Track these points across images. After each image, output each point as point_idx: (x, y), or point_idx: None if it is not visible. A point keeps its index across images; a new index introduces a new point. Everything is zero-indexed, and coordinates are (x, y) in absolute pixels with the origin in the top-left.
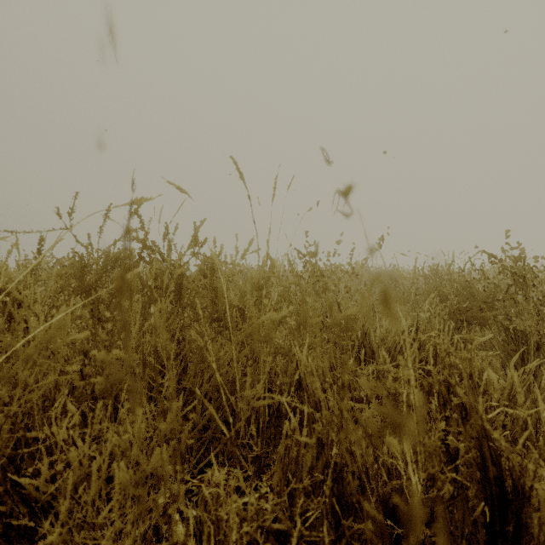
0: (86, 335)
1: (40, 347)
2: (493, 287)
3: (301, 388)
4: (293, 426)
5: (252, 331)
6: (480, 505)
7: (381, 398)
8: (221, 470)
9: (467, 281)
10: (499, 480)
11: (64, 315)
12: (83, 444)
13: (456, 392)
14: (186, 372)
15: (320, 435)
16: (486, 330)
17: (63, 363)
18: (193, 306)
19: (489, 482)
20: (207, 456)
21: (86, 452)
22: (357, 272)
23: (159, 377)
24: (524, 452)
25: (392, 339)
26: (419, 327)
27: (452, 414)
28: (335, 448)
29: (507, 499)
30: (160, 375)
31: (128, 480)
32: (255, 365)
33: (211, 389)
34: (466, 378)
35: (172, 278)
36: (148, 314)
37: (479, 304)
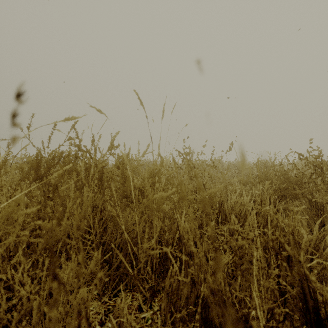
0: (33, 210)
1: (4, 217)
2: (301, 174)
3: (180, 240)
4: (175, 269)
5: (148, 204)
6: (303, 327)
7: (232, 248)
8: (129, 294)
9: (285, 170)
10: (316, 310)
11: (19, 196)
12: (24, 291)
13: (285, 248)
14: (106, 230)
15: (193, 276)
16: (297, 202)
17: (22, 227)
18: (110, 187)
19: (308, 311)
20: (119, 284)
21: (32, 291)
22: (215, 164)
23: (87, 235)
24: (324, 282)
25: (239, 208)
26: (254, 199)
27: (282, 262)
28: (203, 285)
29: (322, 324)
30: (88, 233)
31: (57, 315)
32: (151, 225)
33: (122, 241)
34: (291, 238)
35: (97, 170)
36: (81, 193)
37: (293, 185)
